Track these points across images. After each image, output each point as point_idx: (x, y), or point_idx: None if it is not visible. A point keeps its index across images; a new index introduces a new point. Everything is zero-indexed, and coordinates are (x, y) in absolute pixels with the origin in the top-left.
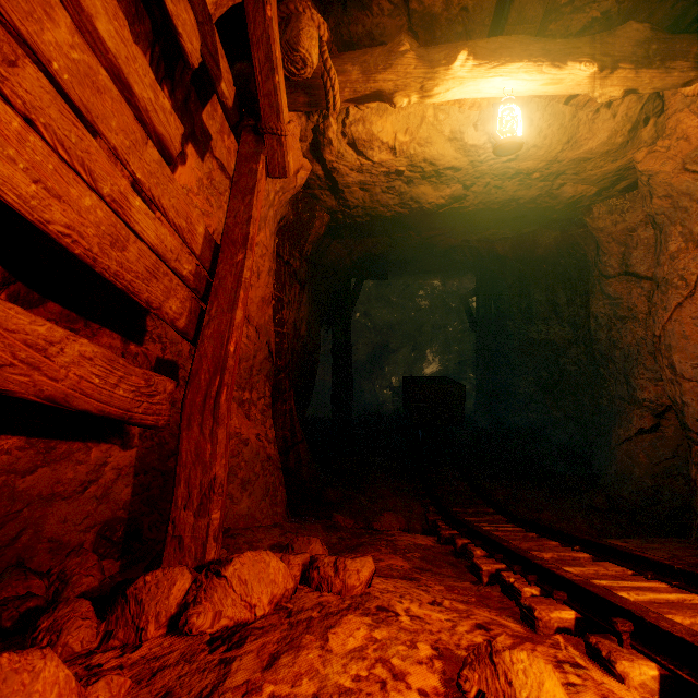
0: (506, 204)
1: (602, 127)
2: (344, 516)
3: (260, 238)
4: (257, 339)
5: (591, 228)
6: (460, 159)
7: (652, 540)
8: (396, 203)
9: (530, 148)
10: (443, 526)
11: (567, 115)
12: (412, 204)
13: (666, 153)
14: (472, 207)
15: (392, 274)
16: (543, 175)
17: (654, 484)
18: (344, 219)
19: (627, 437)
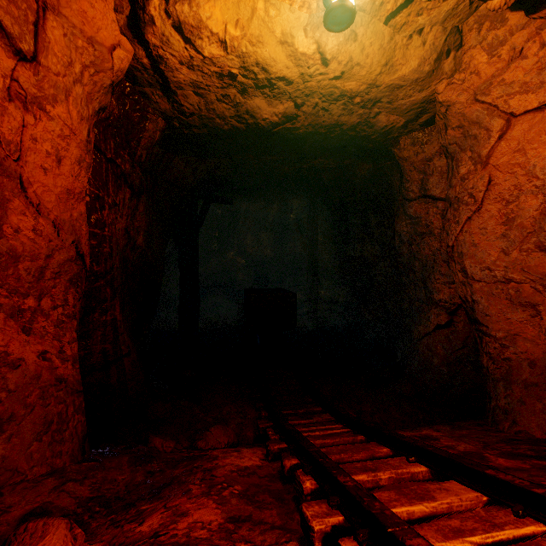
0: (332, 129)
1: (414, 53)
2: (164, 438)
3: (57, 112)
4: (56, 236)
5: (398, 158)
6: (292, 69)
7: (458, 425)
8: (232, 115)
9: (354, 66)
10: (273, 436)
11: (386, 36)
12: (248, 118)
13: (462, 85)
14: (303, 129)
15: (237, 201)
16: (363, 100)
17: (449, 371)
18: (181, 128)
19: (427, 333)
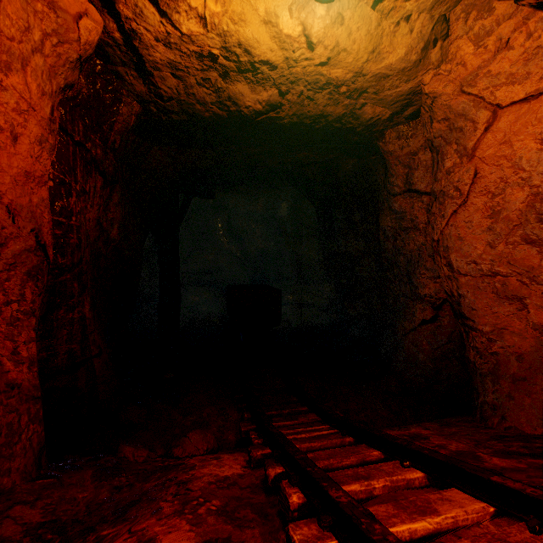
0: (317, 120)
1: (401, 41)
2: (136, 446)
3: (11, 82)
4: (10, 223)
5: (383, 152)
6: (276, 52)
7: (446, 422)
8: (213, 101)
9: (341, 52)
10: (256, 441)
11: (374, 21)
12: (230, 105)
13: (448, 76)
14: (288, 119)
15: (220, 196)
16: (349, 90)
17: (435, 367)
18: (158, 114)
19: (412, 328)
